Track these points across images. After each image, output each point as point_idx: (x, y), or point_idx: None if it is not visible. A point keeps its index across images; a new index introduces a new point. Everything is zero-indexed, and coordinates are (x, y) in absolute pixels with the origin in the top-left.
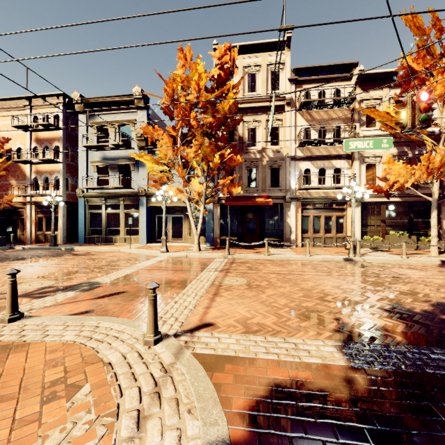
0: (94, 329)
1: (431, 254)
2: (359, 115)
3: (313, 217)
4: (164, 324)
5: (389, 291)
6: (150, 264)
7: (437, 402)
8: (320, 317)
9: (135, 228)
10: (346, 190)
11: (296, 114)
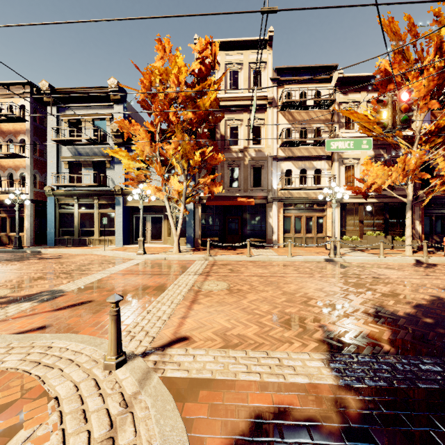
0: (46, 351)
1: (406, 254)
2: (339, 117)
3: (294, 218)
4: (132, 340)
5: (371, 293)
6: (125, 268)
7: (437, 426)
8: (304, 325)
9: (110, 229)
10: (327, 190)
11: (278, 114)
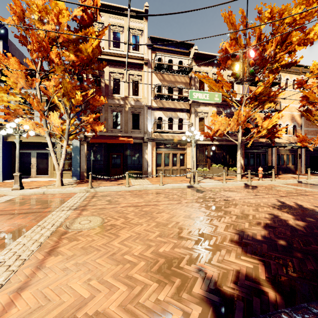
0: None
1: (237, 179)
2: (195, 82)
3: (164, 154)
4: None
5: (229, 216)
6: None
7: None
8: (181, 271)
9: None
10: (188, 133)
11: (152, 73)
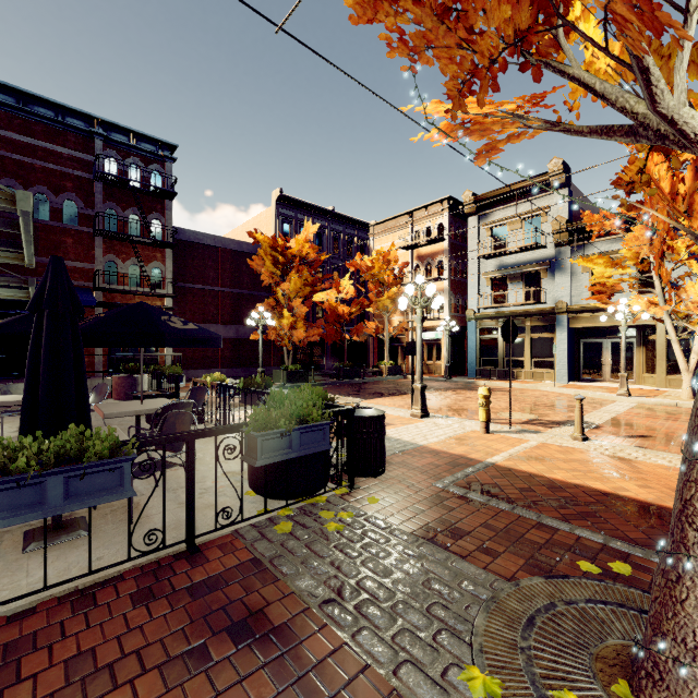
0: None
1: None
2: None
3: None
4: None
5: None
6: (625, 410)
7: None
8: None
9: (547, 359)
10: None
11: None
